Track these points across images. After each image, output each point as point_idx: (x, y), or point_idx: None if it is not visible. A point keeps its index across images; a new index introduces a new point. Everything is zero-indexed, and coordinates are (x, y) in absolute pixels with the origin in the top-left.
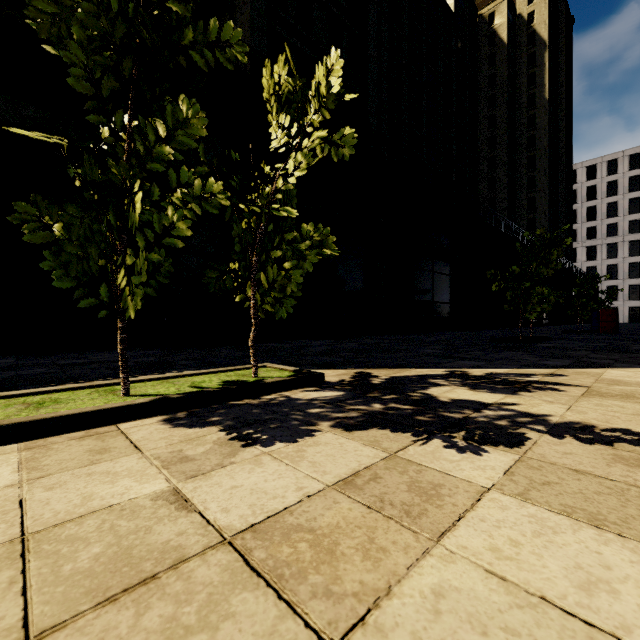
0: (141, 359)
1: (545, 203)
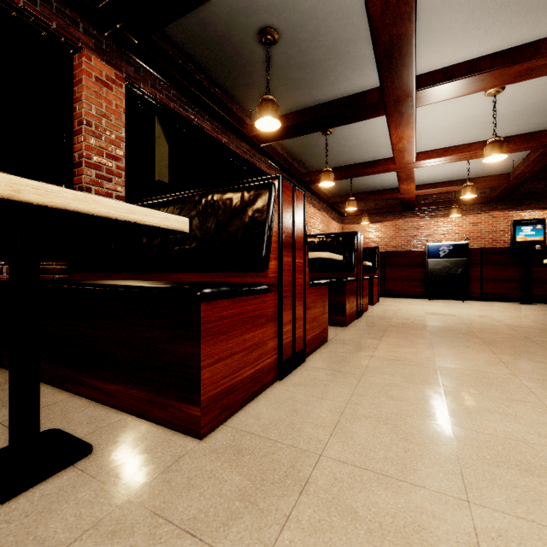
0: None
1: None
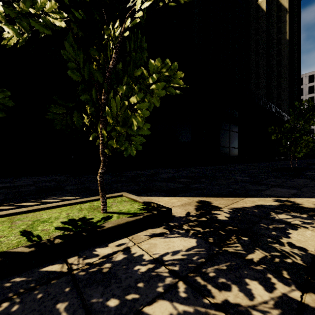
0: (44, 184)
1: (286, 95)
